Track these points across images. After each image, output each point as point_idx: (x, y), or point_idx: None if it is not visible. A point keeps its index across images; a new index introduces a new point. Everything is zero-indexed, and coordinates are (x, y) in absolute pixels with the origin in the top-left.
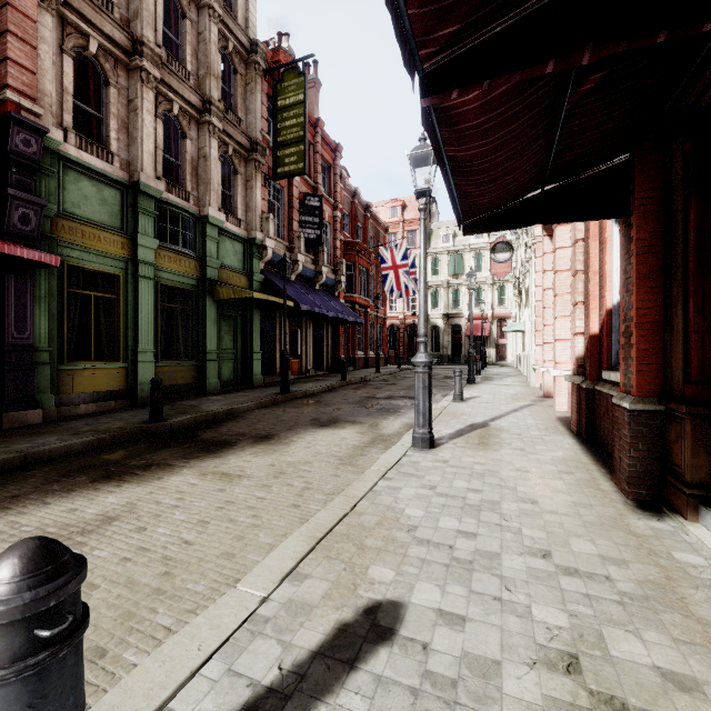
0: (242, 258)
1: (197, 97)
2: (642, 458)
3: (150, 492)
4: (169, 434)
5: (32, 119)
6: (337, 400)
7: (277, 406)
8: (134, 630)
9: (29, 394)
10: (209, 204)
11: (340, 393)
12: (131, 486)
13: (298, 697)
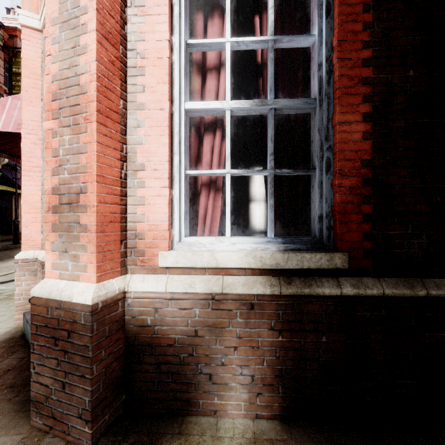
0: None
1: None
2: None
3: None
4: None
5: None
6: None
7: (8, 250)
8: None
9: None
10: None
11: None
12: None
13: None
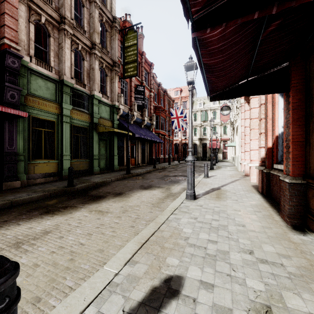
0: (109, 113)
1: (89, 42)
2: (295, 205)
3: (66, 219)
4: (76, 192)
5: (16, 52)
6: (151, 177)
7: (124, 179)
8: (55, 288)
9: (14, 174)
10: (94, 90)
11: (153, 174)
12: (58, 216)
13: None
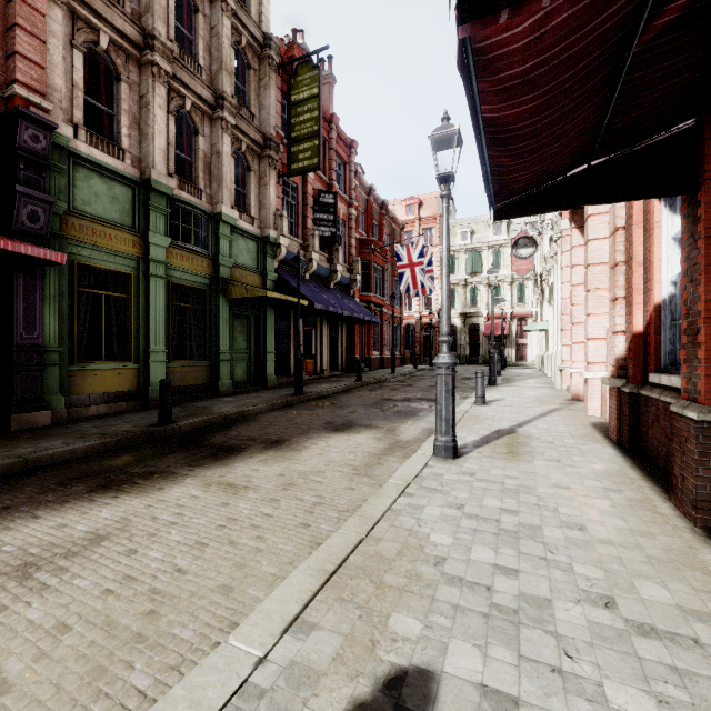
0: (256, 256)
1: (209, 92)
2: None
3: (148, 506)
4: (177, 438)
5: (41, 114)
6: (352, 402)
7: (290, 408)
8: (102, 694)
9: (38, 396)
10: (222, 202)
11: (355, 395)
12: (129, 497)
13: None
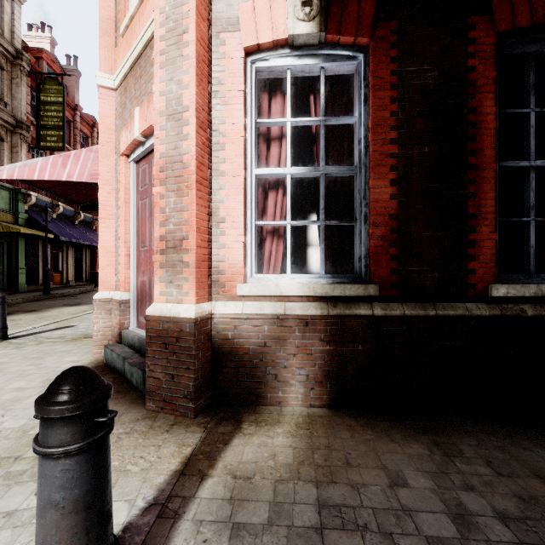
0: (9, 201)
1: None
2: None
3: None
4: None
5: None
6: (85, 297)
7: (40, 301)
8: None
9: None
10: None
11: (90, 294)
12: None
13: (45, 332)
